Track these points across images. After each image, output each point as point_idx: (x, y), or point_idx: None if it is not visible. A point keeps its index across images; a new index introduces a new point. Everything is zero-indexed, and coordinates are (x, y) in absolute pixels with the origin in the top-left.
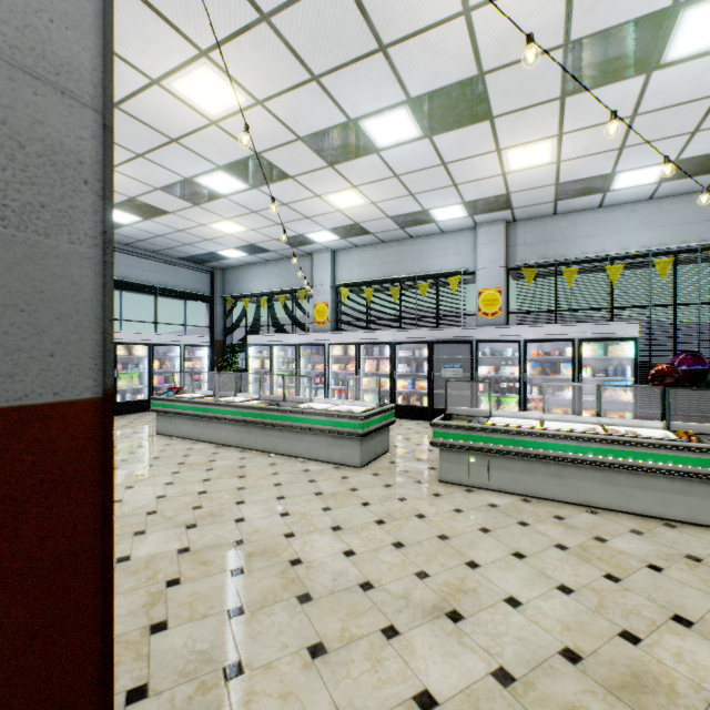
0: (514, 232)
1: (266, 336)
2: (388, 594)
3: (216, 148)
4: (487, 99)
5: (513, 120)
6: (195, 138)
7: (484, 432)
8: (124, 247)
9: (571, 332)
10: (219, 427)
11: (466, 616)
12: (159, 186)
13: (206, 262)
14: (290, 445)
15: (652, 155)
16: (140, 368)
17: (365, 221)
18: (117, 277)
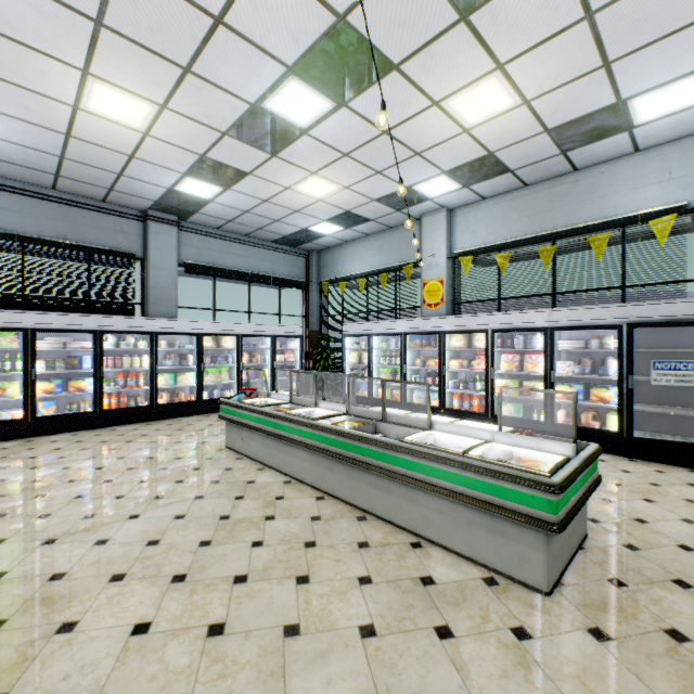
0: None
1: (364, 324)
2: None
3: (278, 21)
4: None
5: None
6: (245, 3)
7: None
8: (216, 232)
9: None
10: (290, 452)
11: None
12: (224, 129)
13: (300, 243)
14: (393, 504)
15: None
16: (229, 362)
17: (504, 146)
18: (209, 264)
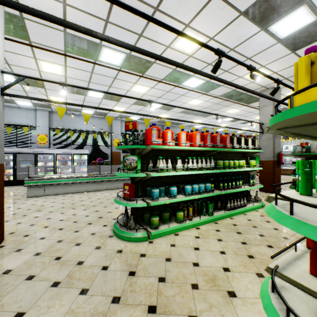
0: (52, 115)
1: None
2: (21, 213)
3: None
4: (44, 85)
5: (52, 91)
6: None
7: (43, 180)
8: None
9: (71, 151)
10: None
11: (42, 210)
12: None
13: None
14: None
15: (90, 109)
16: None
17: None
18: None
